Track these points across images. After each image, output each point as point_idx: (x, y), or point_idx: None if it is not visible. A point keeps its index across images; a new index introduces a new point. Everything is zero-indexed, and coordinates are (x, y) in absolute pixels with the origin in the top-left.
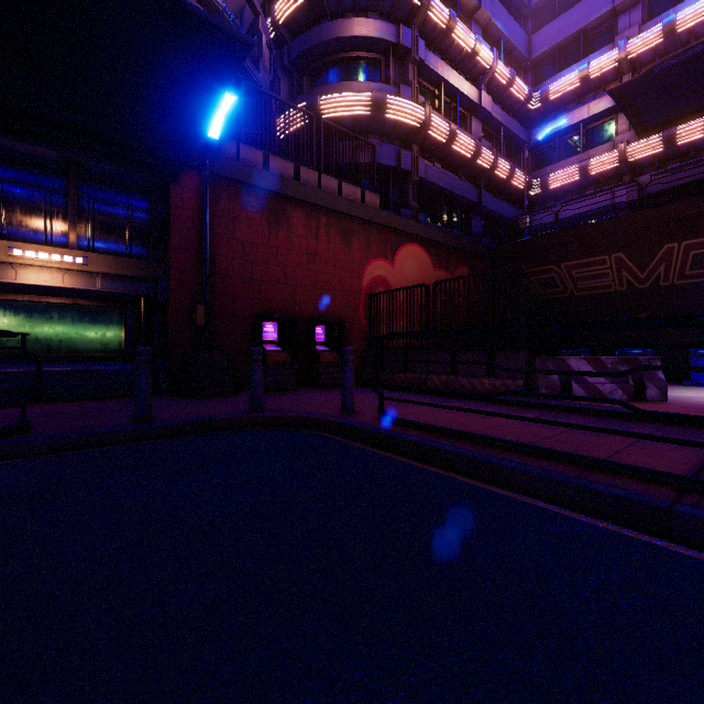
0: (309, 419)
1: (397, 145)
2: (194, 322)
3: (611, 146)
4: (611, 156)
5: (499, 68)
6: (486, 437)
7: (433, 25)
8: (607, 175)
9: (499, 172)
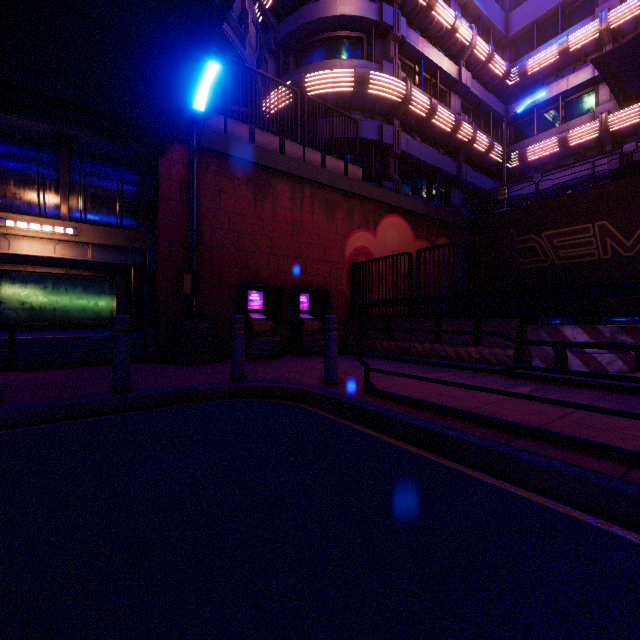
0: (291, 390)
1: (379, 120)
2: (181, 291)
3: (590, 117)
4: (591, 127)
5: (478, 45)
6: (491, 418)
7: (414, 3)
8: (587, 146)
9: (478, 145)
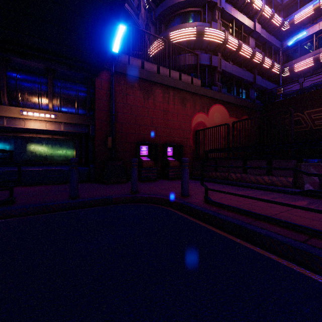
0: (162, 199)
1: (209, 54)
2: (106, 146)
3: None
4: None
5: (265, 9)
6: (289, 223)
7: None
8: None
9: (265, 64)
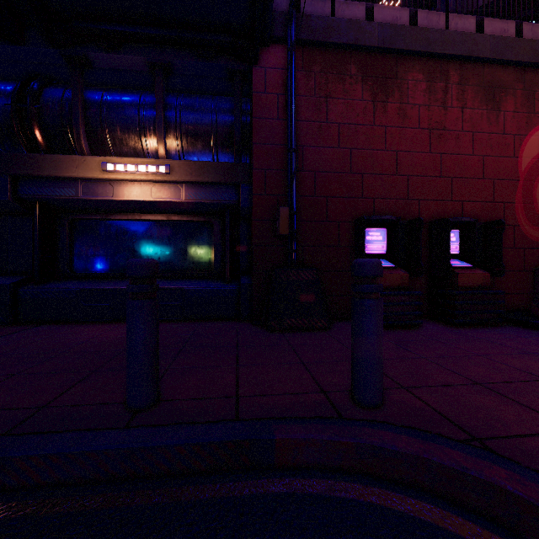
0: None
1: None
2: (277, 232)
3: None
4: None
5: None
6: None
7: None
8: None
9: None
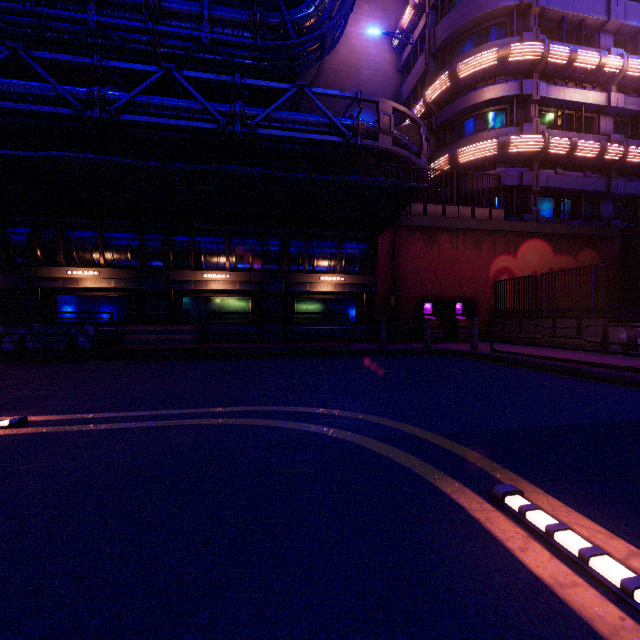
0: (455, 351)
1: (520, 166)
2: (389, 305)
3: None
4: None
5: (632, 66)
6: (536, 355)
7: (554, 65)
8: None
9: (632, 158)
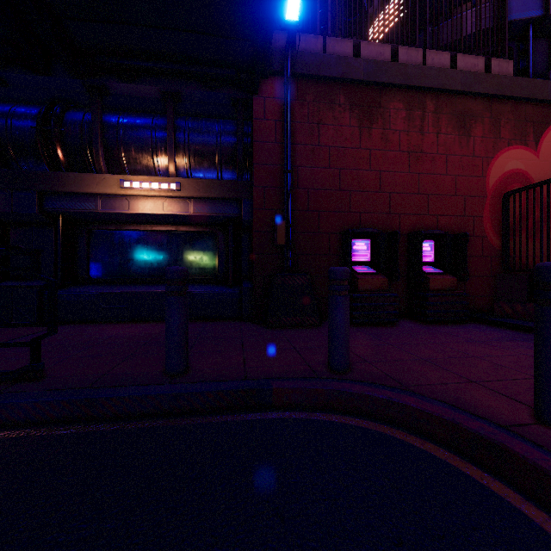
0: (454, 427)
1: None
2: (274, 242)
3: None
4: None
5: None
6: None
7: None
8: None
9: None
